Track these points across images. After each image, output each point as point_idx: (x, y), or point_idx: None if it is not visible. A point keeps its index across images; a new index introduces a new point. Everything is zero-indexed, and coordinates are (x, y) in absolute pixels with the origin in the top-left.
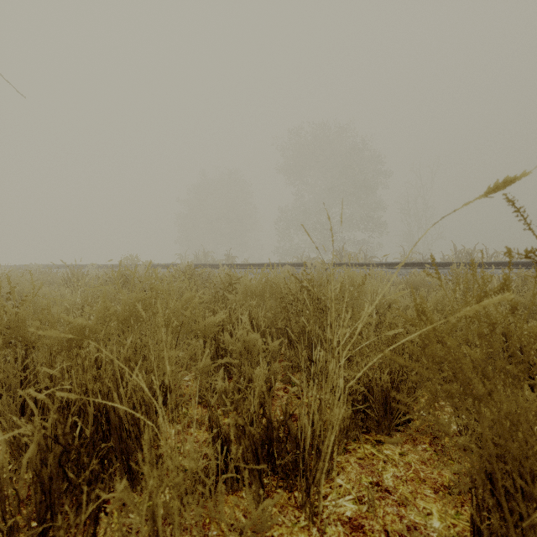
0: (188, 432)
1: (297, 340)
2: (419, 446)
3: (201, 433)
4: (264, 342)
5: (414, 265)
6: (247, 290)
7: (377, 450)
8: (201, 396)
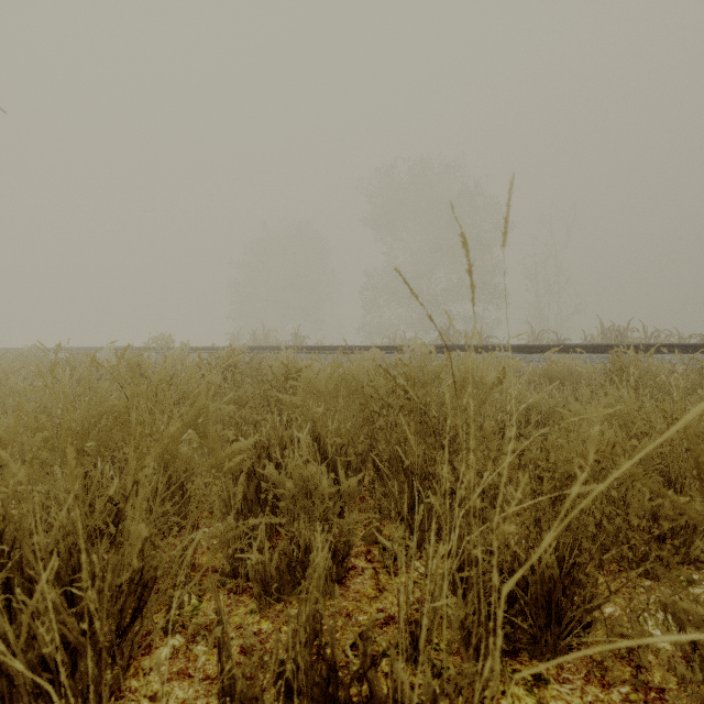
0: (191, 654)
1: (388, 472)
2: (615, 690)
3: (214, 656)
4: (336, 473)
5: (549, 348)
6: (310, 389)
7: (537, 702)
8: (226, 573)
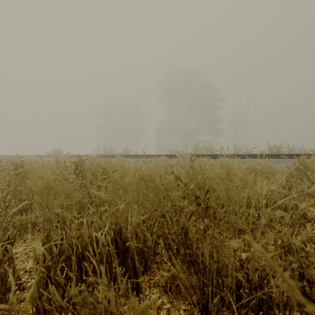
0: None
1: (180, 275)
2: None
3: None
4: (134, 262)
5: (247, 156)
6: (115, 188)
7: None
8: None
